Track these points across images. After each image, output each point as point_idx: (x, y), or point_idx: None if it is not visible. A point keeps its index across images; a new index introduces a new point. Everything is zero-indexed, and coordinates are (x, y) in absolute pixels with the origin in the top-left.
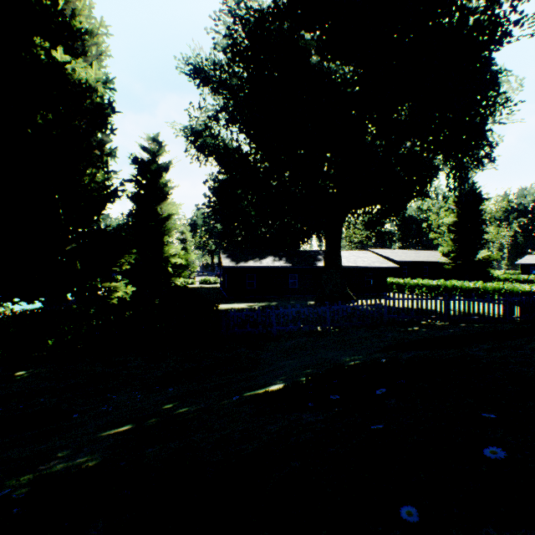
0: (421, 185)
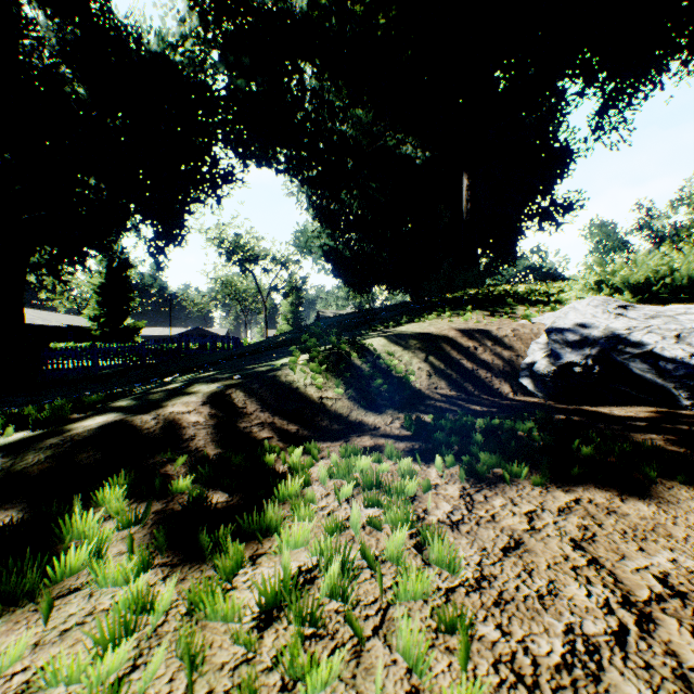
0: (107, 238)
